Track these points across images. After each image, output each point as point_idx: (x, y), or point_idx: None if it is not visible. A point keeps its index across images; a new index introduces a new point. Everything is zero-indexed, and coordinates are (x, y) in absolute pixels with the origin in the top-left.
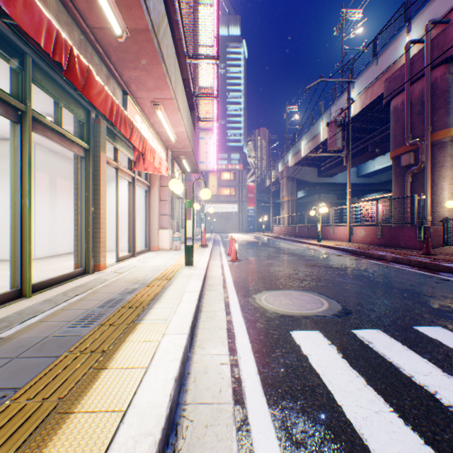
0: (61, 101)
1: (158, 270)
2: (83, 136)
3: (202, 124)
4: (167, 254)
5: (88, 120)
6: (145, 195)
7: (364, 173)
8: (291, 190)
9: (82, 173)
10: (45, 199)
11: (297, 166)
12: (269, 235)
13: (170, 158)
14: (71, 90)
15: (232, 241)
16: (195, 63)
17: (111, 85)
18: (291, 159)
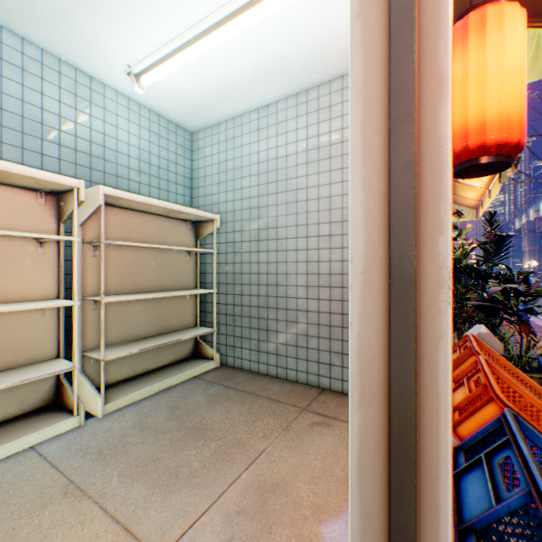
0: None
1: None
2: None
3: None
4: None
5: None
6: None
7: None
8: (532, 241)
9: None
10: None
11: None
12: None
13: None
14: None
15: None
16: None
17: None
18: (532, 214)
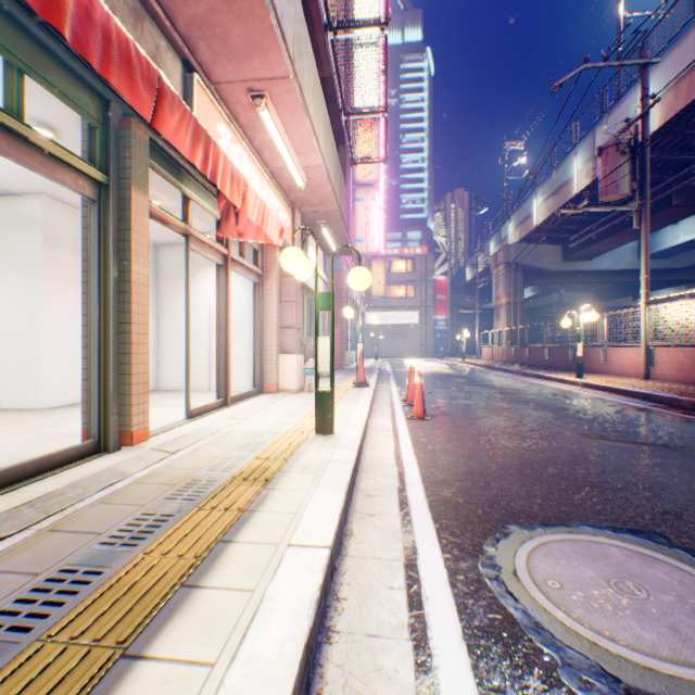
0: (17, 57)
1: (255, 444)
2: (94, 155)
3: (360, 177)
4: (290, 401)
5: (106, 122)
6: (254, 292)
7: (655, 251)
8: (514, 286)
9: (94, 236)
10: (78, 300)
11: (524, 244)
12: (474, 362)
13: (300, 226)
14: (44, 35)
15: (413, 377)
16: (343, 38)
17: (147, 35)
18: (514, 232)
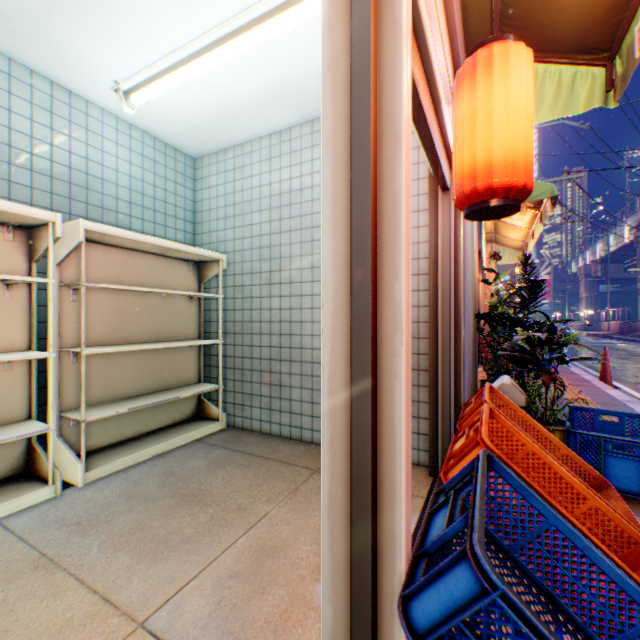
0: None
1: None
2: None
3: None
4: None
5: None
6: None
7: None
8: (589, 287)
9: None
10: None
11: None
12: None
13: None
14: None
15: None
16: None
17: None
18: (589, 257)
